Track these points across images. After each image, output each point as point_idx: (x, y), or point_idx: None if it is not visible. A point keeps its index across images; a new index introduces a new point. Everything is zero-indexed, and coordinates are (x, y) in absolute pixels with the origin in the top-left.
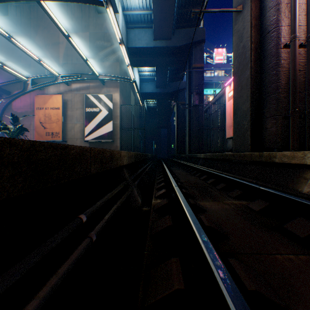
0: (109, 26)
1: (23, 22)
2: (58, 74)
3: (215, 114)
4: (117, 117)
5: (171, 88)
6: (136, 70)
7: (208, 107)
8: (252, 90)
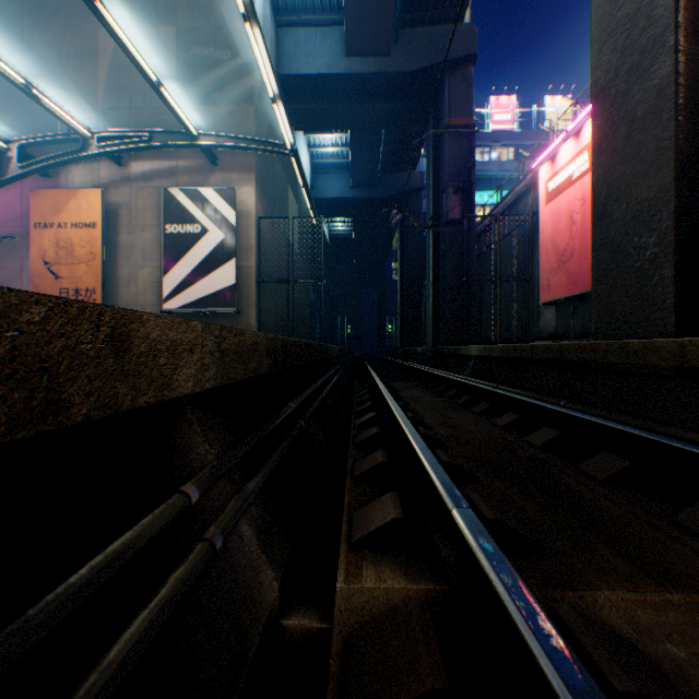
0: (228, 10)
1: (3, 0)
2: (89, 132)
3: (508, 242)
4: (251, 251)
5: (387, 189)
6: (302, 142)
7: (483, 229)
8: (679, 127)
